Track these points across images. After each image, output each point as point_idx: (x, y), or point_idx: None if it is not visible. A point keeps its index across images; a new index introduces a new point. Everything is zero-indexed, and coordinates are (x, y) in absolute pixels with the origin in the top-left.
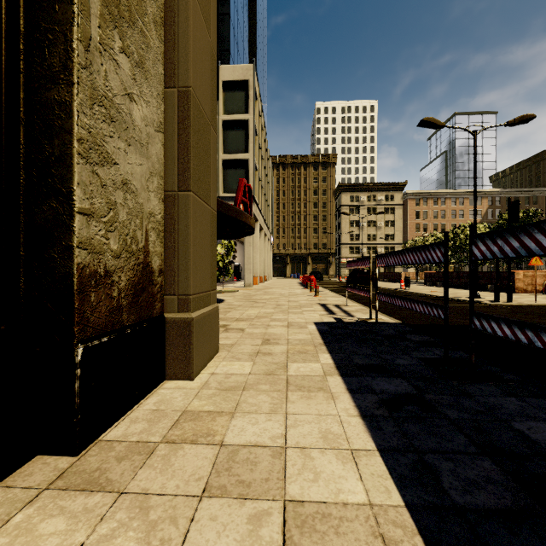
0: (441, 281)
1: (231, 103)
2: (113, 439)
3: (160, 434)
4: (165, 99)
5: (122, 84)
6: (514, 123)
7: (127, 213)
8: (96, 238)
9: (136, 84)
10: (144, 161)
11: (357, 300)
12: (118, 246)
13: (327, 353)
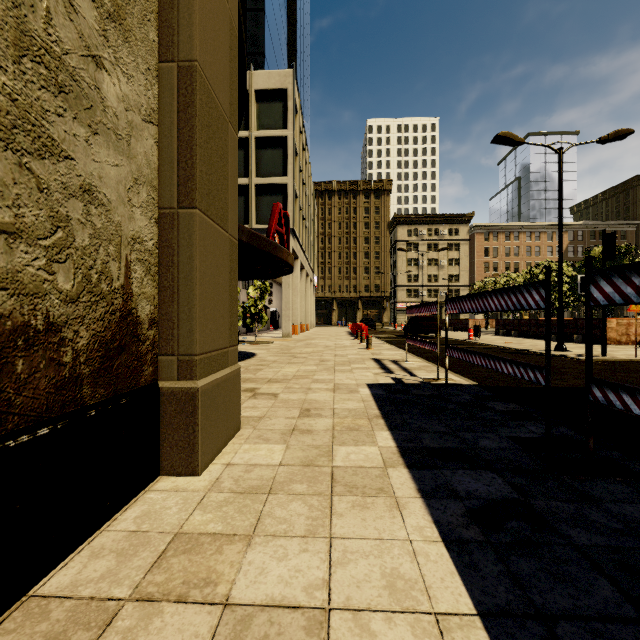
0: (516, 331)
1: (266, 116)
2: (53, 594)
3: (131, 582)
4: (159, 78)
5: (81, 39)
6: (607, 139)
7: (91, 235)
8: (28, 271)
9: (107, 44)
10: (123, 161)
11: (418, 354)
12: (73, 285)
13: (386, 430)
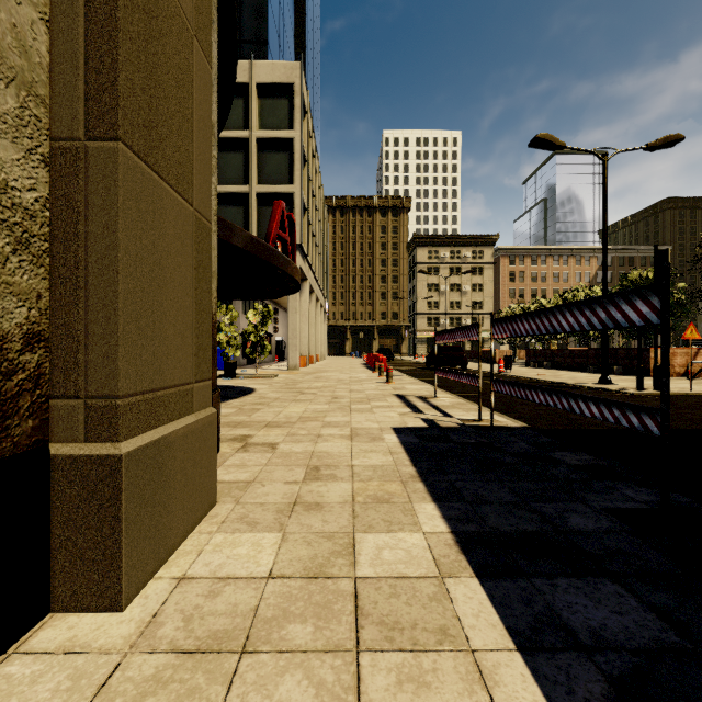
0: (549, 362)
1: (269, 114)
2: None
3: None
4: None
5: None
6: (656, 146)
7: None
8: None
9: None
10: None
11: (447, 389)
12: None
13: (429, 502)
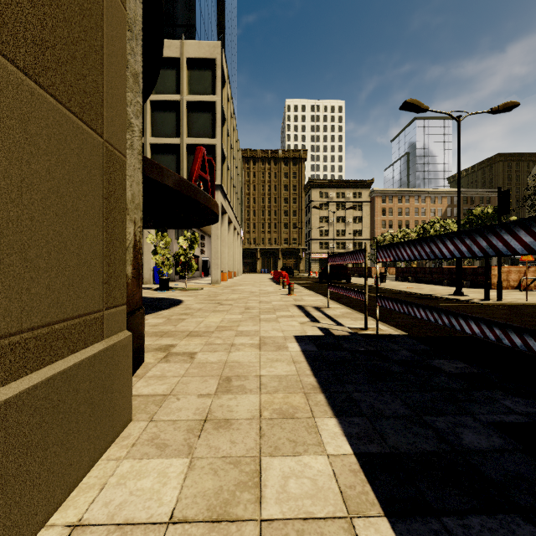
0: (413, 277)
1: (197, 83)
2: None
3: None
4: None
5: None
6: (498, 110)
7: None
8: None
9: None
10: None
11: (336, 300)
12: None
13: (331, 416)
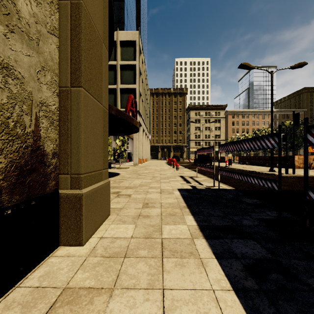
0: (249, 162)
1: (125, 54)
2: None
3: None
4: (59, 9)
5: None
6: (294, 67)
7: (8, 97)
8: None
9: None
10: (34, 54)
11: (202, 173)
12: None
13: (190, 215)
